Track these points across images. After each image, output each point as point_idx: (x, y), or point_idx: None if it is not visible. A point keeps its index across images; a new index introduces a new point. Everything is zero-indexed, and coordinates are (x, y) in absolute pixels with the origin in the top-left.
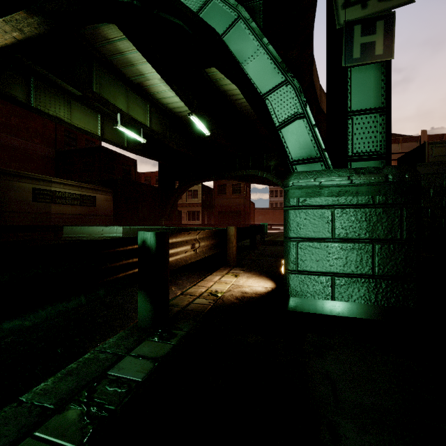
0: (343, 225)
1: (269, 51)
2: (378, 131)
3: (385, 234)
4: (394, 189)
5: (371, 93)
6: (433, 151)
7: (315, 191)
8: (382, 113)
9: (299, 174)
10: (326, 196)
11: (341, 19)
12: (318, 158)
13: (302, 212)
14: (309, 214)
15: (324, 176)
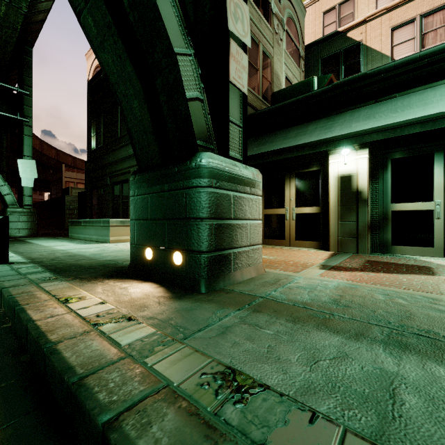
0: (22, 219)
1: (0, 176)
2: (31, 200)
3: (31, 221)
4: (33, 212)
5: (29, 192)
6: (73, 191)
7: (15, 212)
8: (31, 197)
9: (10, 208)
10: (18, 213)
11: (21, 176)
12: (15, 204)
13: (11, 216)
14: (13, 217)
15: (17, 209)
